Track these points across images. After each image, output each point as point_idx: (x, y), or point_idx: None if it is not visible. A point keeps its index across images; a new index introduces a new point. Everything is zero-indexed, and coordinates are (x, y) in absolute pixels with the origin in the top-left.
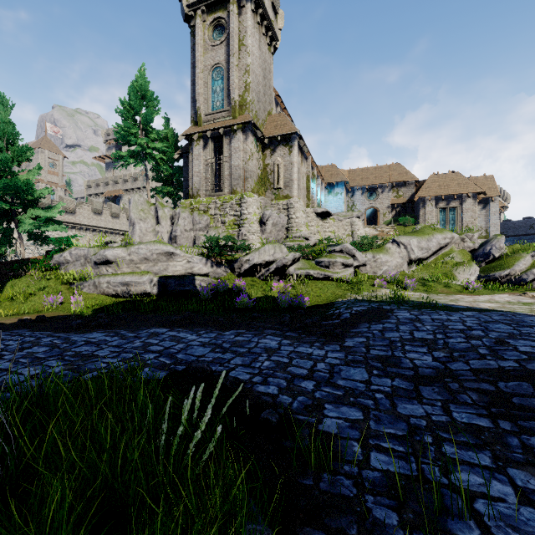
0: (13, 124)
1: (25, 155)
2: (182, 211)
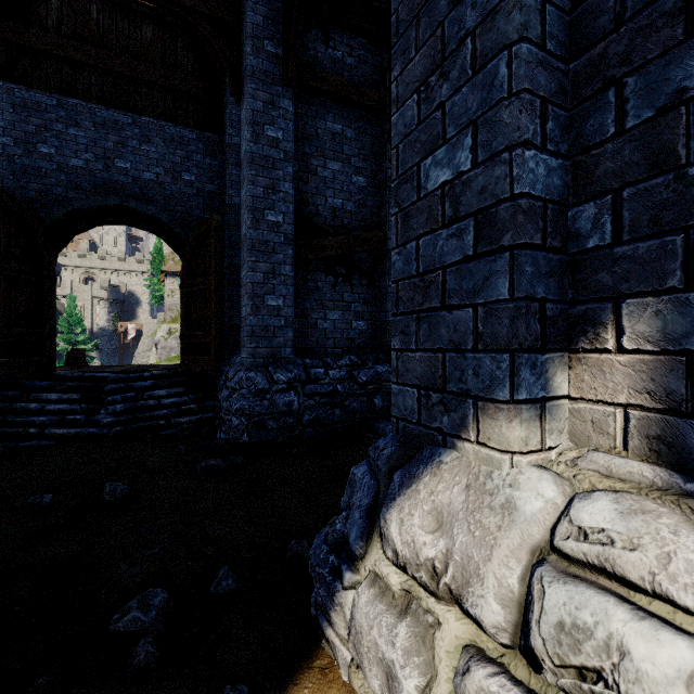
0: (76, 305)
1: (77, 320)
2: (148, 337)
